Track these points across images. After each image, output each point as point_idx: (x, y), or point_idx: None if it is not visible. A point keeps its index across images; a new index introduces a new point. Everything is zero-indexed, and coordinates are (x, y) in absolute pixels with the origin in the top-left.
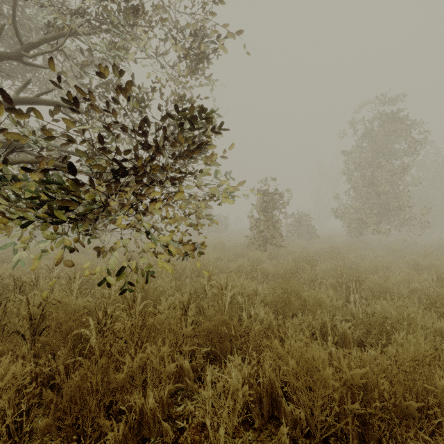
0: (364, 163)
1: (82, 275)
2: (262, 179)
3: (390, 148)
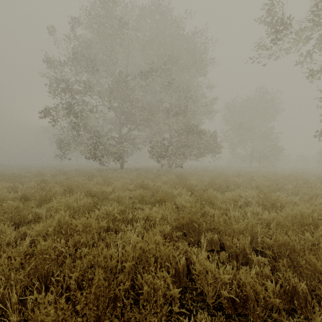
0: None
1: None
2: None
3: None
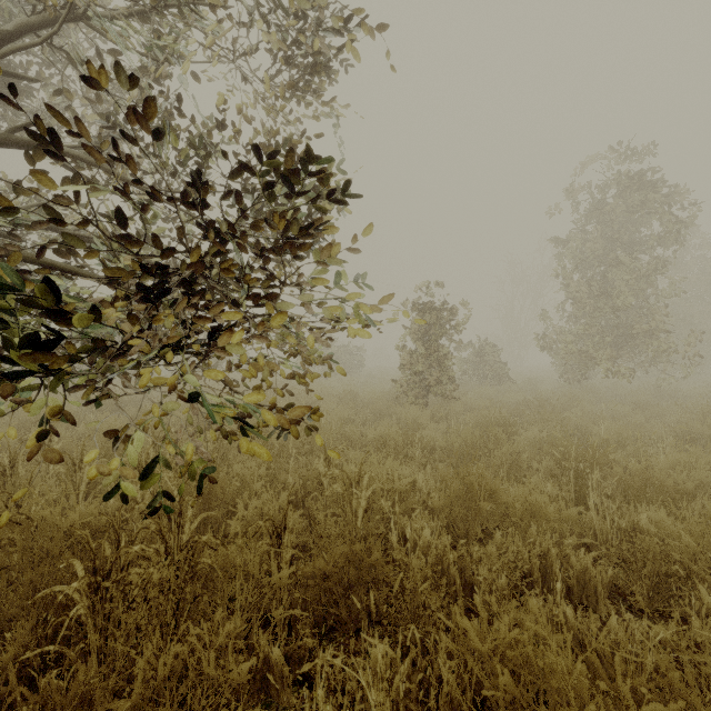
0: (590, 258)
1: (101, 454)
2: (421, 284)
3: (633, 233)
